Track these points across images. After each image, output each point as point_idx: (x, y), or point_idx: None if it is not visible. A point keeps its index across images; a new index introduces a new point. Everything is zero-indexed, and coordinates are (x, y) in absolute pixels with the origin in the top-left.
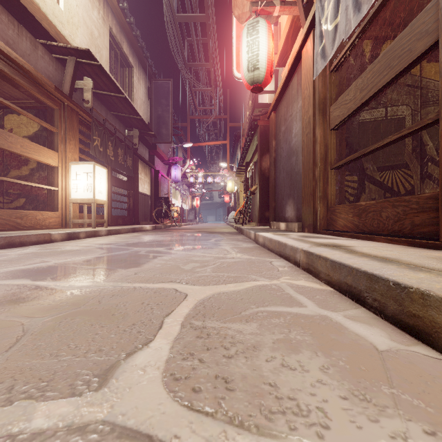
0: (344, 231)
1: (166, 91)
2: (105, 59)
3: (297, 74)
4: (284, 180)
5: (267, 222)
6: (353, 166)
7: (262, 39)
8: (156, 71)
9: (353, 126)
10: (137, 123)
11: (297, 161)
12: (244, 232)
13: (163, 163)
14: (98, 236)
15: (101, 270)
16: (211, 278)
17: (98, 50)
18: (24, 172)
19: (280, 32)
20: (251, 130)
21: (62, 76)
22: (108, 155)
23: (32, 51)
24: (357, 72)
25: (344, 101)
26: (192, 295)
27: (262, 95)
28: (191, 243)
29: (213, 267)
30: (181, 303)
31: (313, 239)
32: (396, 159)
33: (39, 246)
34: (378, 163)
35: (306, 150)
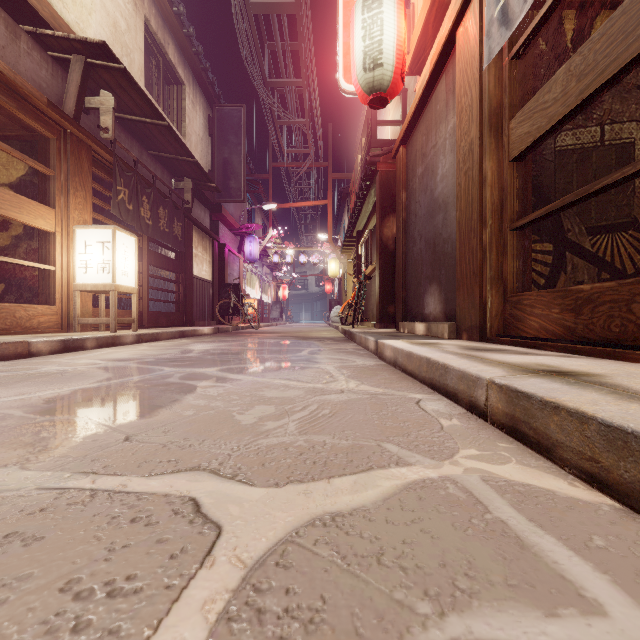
0: (544, 339)
1: (235, 123)
2: (138, 67)
3: (446, 75)
4: (422, 254)
5: (391, 322)
6: (547, 225)
7: (388, 15)
8: (220, 92)
9: (545, 156)
10: (189, 169)
11: (446, 220)
12: (357, 338)
13: (232, 233)
14: (119, 345)
15: (59, 426)
16: (295, 455)
17: (126, 51)
18: (2, 241)
19: (413, 18)
20: (365, 180)
21: (64, 87)
22: (142, 217)
23: (10, 41)
24: (553, 65)
25: (542, 105)
26: (234, 532)
27: (381, 130)
28: (268, 358)
29: (302, 418)
30: (188, 585)
31: (494, 354)
32: (619, 215)
33: (0, 365)
34: (589, 221)
35: (464, 200)
